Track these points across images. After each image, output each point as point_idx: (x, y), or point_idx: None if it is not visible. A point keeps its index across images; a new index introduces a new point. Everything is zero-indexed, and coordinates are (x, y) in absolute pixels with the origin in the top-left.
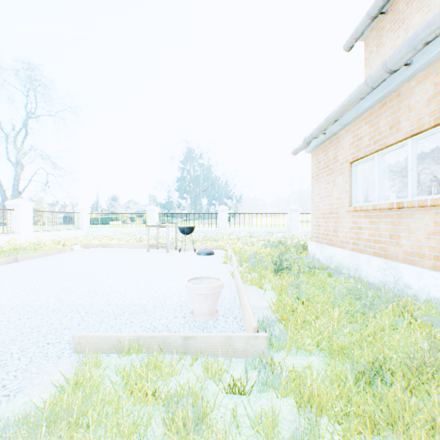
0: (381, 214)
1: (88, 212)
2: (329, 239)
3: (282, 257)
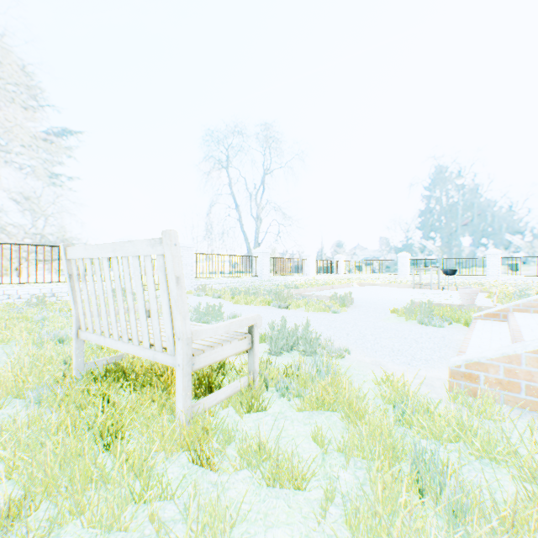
0: None
1: (343, 260)
2: None
3: None
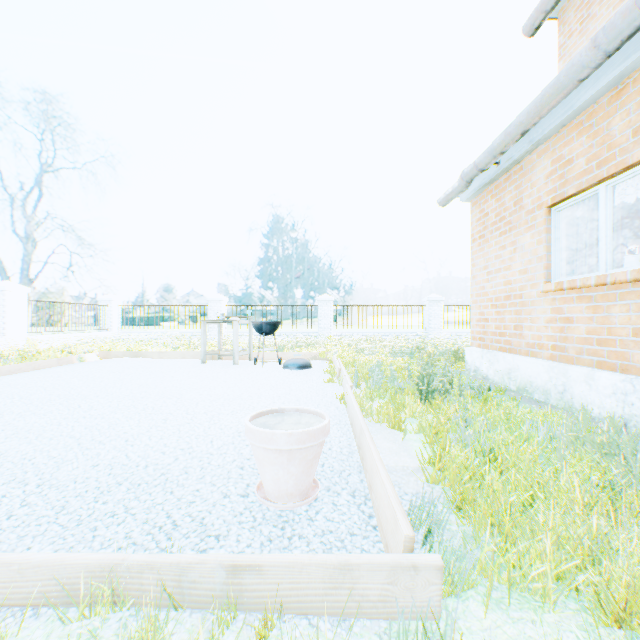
0: (614, 293)
1: (119, 305)
2: (506, 342)
3: (430, 371)
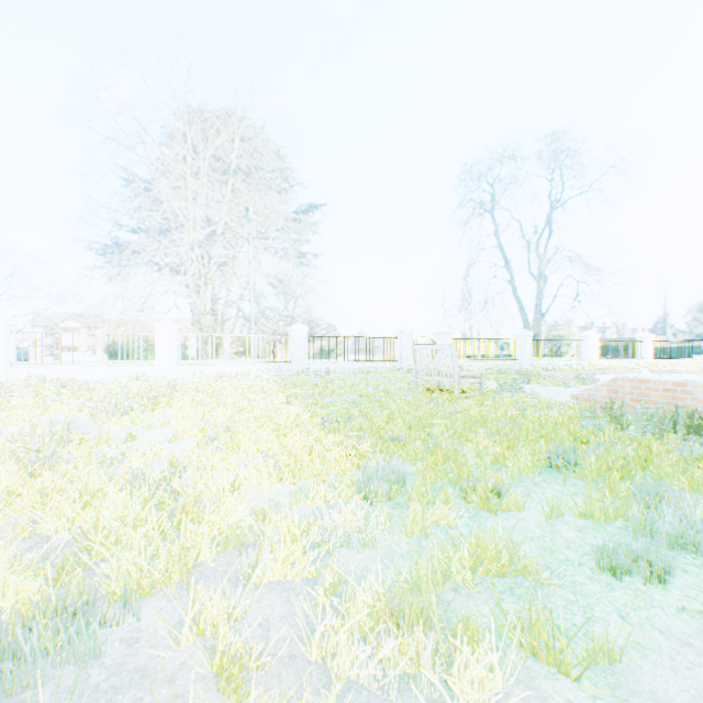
0: None
1: (650, 340)
2: None
3: None
